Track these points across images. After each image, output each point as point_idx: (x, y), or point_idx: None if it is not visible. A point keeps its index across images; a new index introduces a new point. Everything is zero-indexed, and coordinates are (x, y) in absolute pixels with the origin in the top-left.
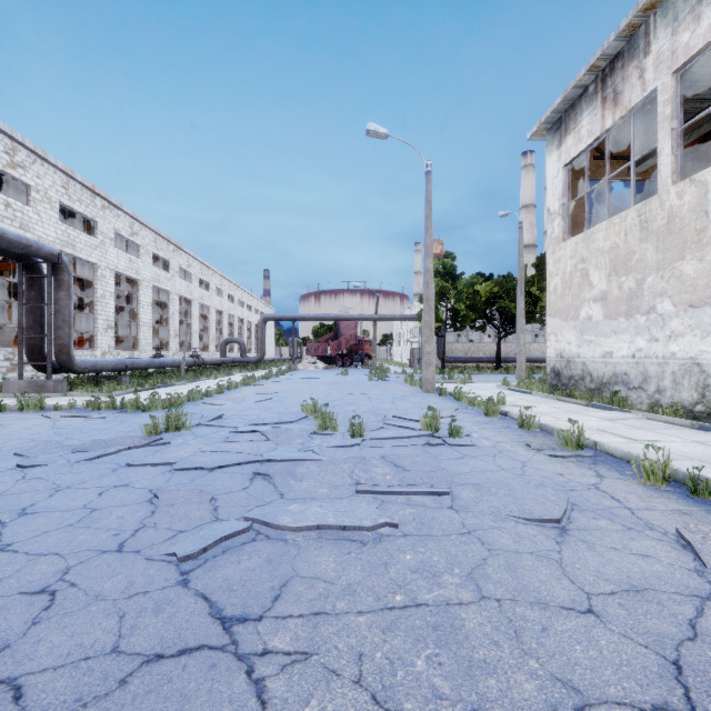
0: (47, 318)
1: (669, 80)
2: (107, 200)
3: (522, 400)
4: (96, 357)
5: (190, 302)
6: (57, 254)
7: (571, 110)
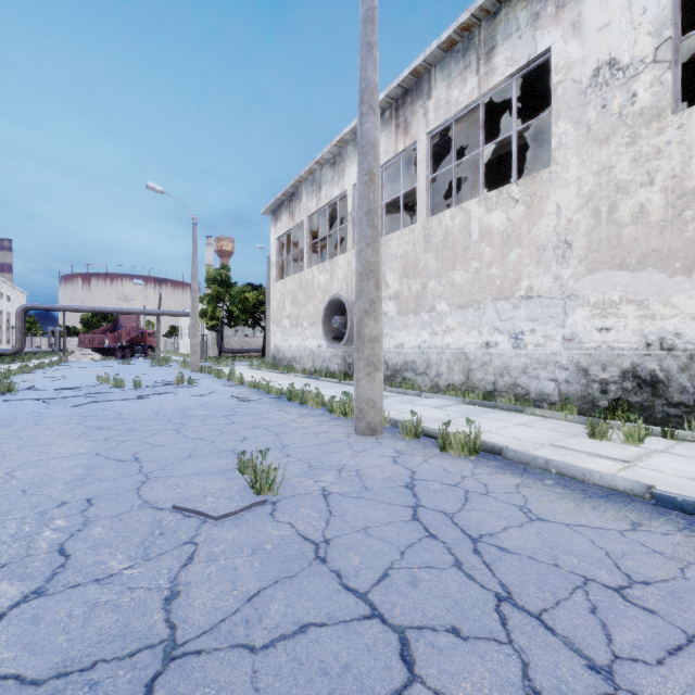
0: None
1: (306, 220)
2: None
3: (251, 373)
4: None
5: None
6: None
7: (279, 208)
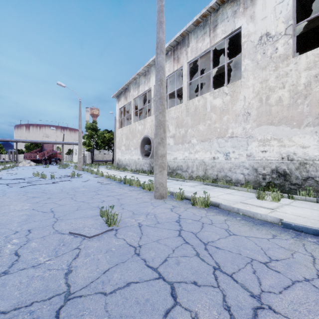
0: None
1: (132, 100)
2: None
3: (106, 171)
4: None
5: None
6: None
7: (120, 95)
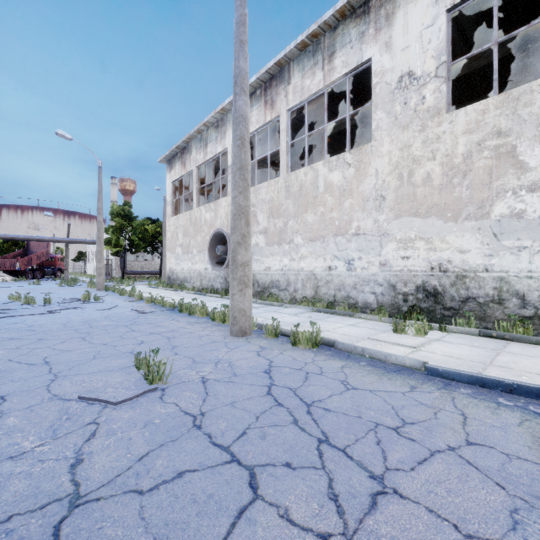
0: None
1: (195, 169)
2: None
3: (149, 290)
4: None
5: None
6: None
7: (173, 159)
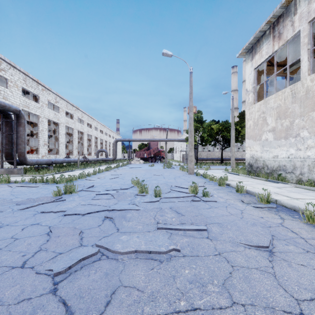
0: (14, 139)
1: (306, 26)
2: (44, 86)
3: (235, 178)
4: (39, 158)
5: (83, 133)
6: (18, 110)
7: (257, 43)
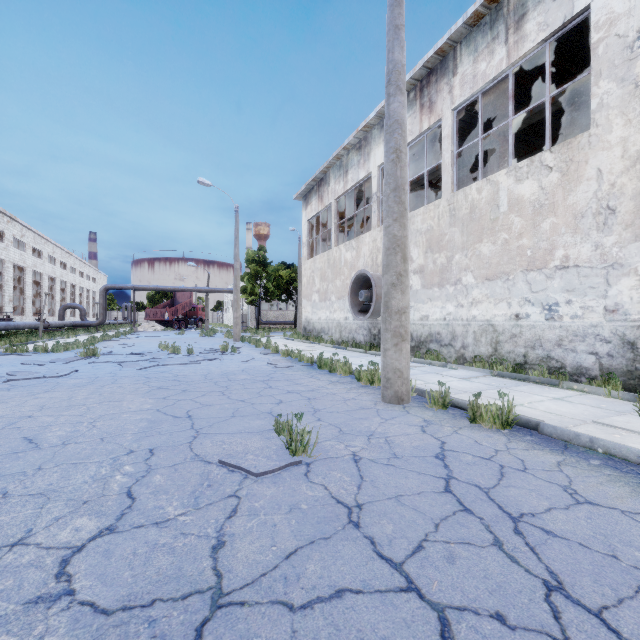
0: None
1: (334, 202)
2: None
3: (284, 342)
4: None
5: (23, 269)
6: None
7: (310, 193)
